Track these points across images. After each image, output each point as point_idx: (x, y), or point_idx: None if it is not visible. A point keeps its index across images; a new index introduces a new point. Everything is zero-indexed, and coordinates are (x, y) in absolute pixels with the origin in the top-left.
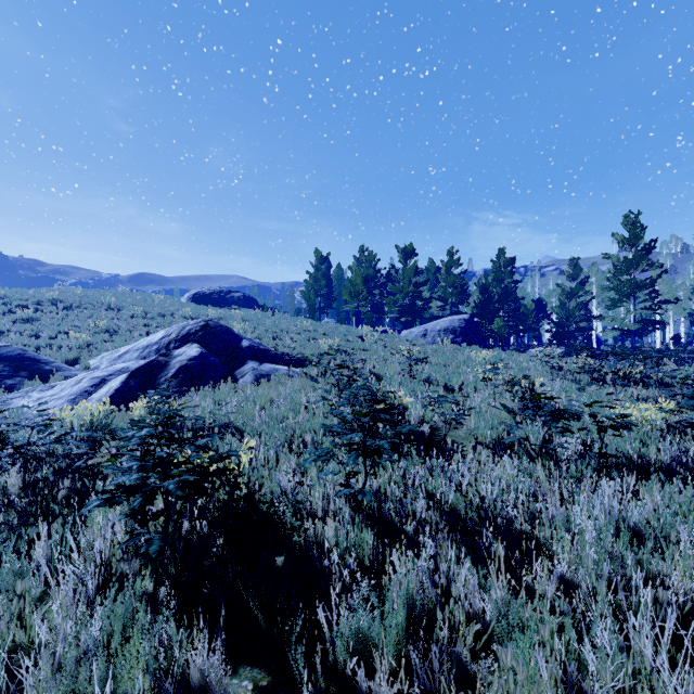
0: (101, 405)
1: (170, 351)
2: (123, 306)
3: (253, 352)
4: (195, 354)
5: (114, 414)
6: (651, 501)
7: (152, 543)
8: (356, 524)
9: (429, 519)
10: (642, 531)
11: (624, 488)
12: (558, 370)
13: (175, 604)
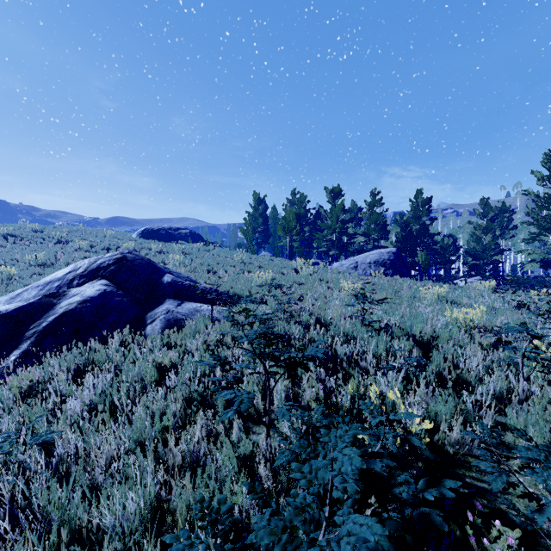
0: None
1: (64, 290)
2: (73, 240)
3: (175, 289)
4: (94, 293)
5: None
6: None
7: None
8: None
9: None
10: None
11: None
12: (527, 309)
13: None
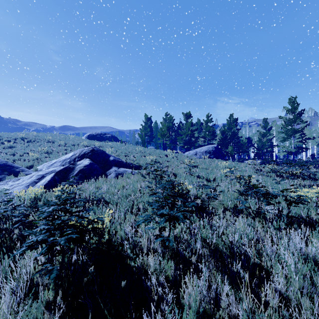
0: (41, 188)
1: (75, 162)
2: (55, 140)
3: (115, 163)
4: (87, 163)
5: (46, 193)
6: (317, 242)
7: (52, 273)
8: (165, 257)
9: (203, 253)
10: (316, 260)
11: (302, 234)
12: (260, 171)
13: (63, 309)
